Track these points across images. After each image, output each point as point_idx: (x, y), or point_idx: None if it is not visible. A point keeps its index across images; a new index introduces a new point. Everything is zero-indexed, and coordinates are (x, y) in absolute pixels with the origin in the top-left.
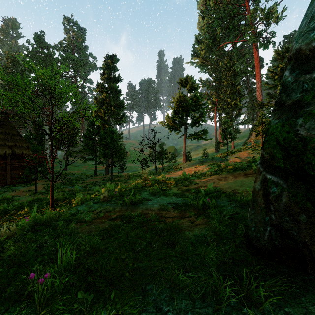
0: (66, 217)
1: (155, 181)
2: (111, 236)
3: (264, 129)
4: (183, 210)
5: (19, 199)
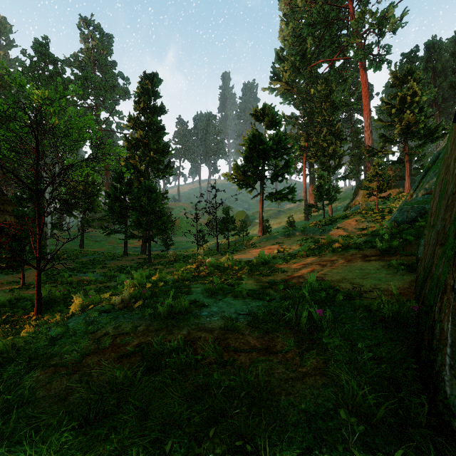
0: (32, 349)
1: (216, 267)
2: (108, 414)
3: (381, 185)
4: (270, 332)
5: None
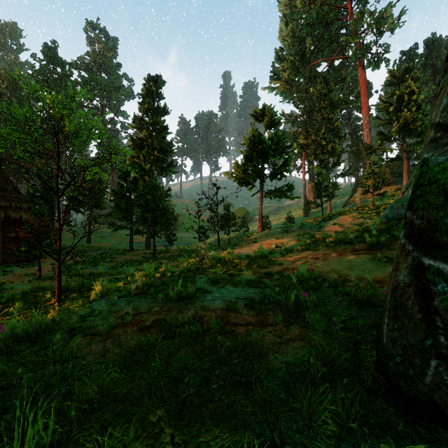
0: (69, 323)
1: (217, 260)
2: (139, 364)
3: (376, 183)
4: (263, 312)
5: (13, 287)
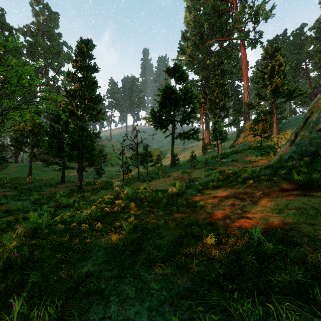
0: None
1: (132, 199)
2: None
3: (265, 127)
4: None
5: None
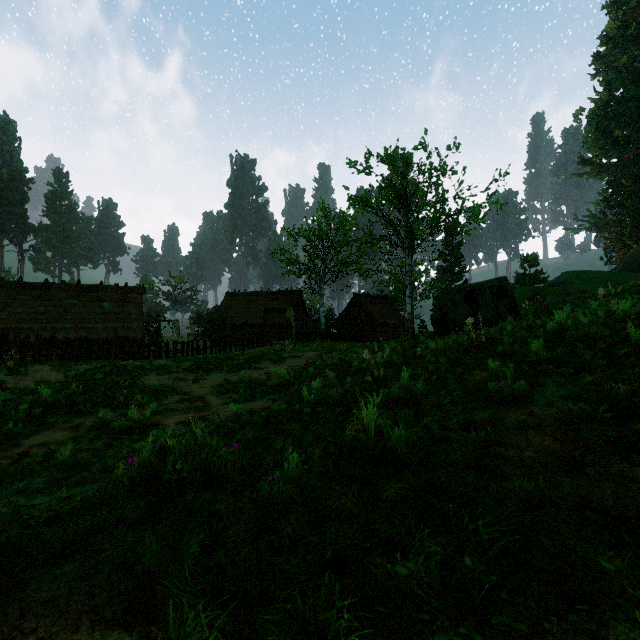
0: None
1: None
2: None
3: None
4: None
5: None
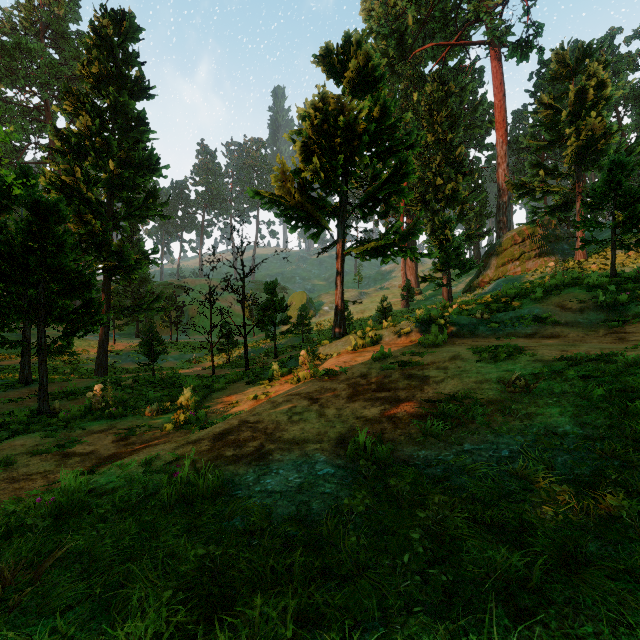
0: None
1: None
2: None
3: (633, 213)
4: None
5: None
